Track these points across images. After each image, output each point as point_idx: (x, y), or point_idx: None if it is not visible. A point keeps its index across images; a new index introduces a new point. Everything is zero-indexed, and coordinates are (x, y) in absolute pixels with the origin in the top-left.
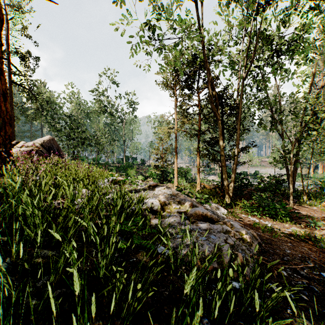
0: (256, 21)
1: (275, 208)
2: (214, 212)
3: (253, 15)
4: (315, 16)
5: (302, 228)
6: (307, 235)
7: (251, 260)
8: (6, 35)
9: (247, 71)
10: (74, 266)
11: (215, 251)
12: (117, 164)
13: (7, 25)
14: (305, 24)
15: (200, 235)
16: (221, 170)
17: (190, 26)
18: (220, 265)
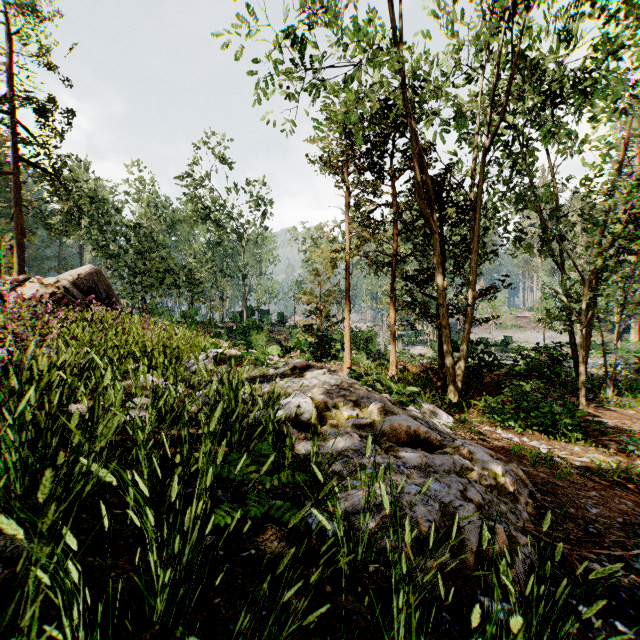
0: (511, 31)
1: (552, 413)
2: (429, 423)
3: (505, 20)
4: (633, 20)
5: (609, 455)
6: (623, 471)
7: (522, 538)
8: (7, 65)
9: (493, 134)
10: (92, 583)
11: (453, 536)
12: (229, 324)
13: (10, 45)
14: (613, 37)
15: (406, 482)
16: (438, 335)
17: (377, 44)
18: (455, 557)
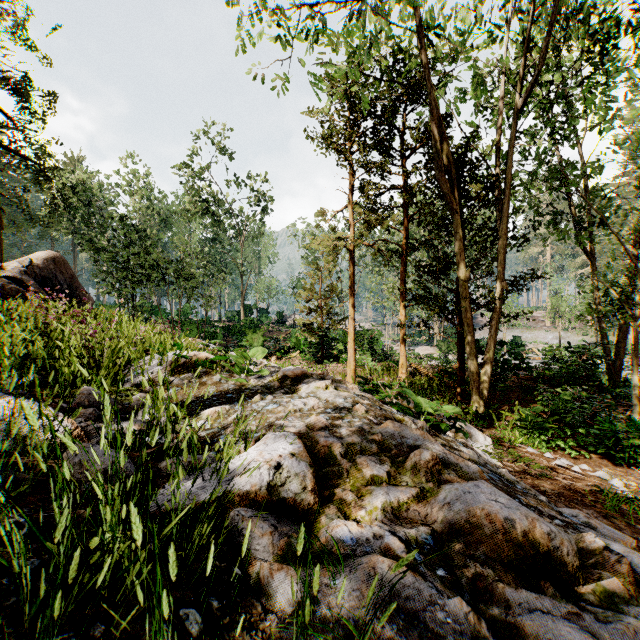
0: None
1: (612, 431)
2: (488, 467)
3: None
4: None
5: None
6: None
7: None
8: None
9: (527, 94)
10: None
11: None
12: (227, 323)
13: None
14: None
15: None
16: (457, 333)
17: None
18: None
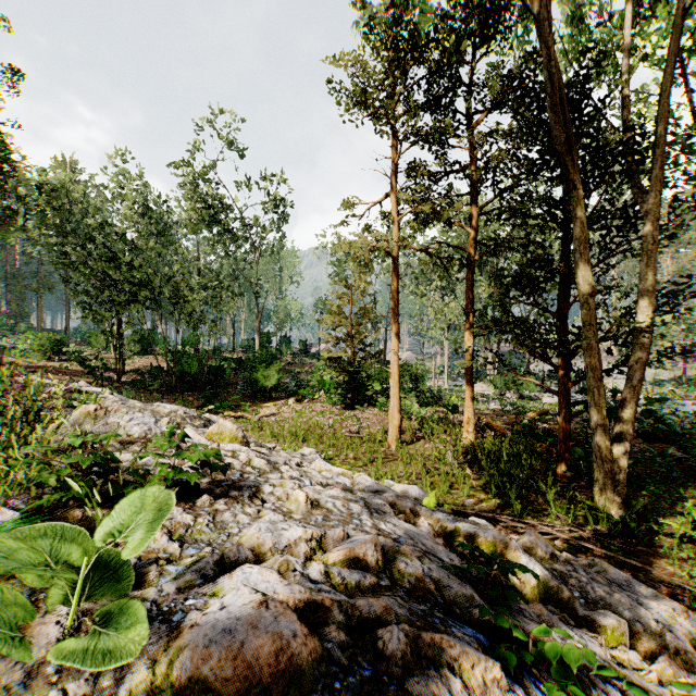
0: None
1: None
2: None
3: None
4: None
5: None
6: None
7: None
8: None
9: None
10: None
11: None
12: (240, 354)
13: None
14: None
15: None
16: (559, 379)
17: None
18: None
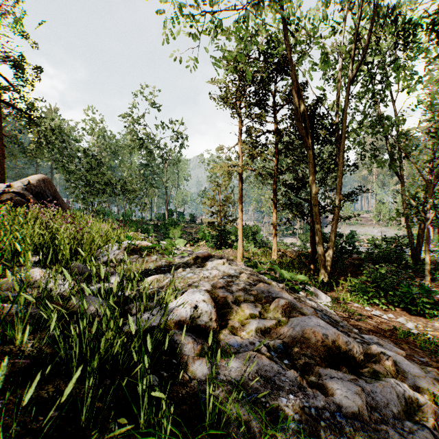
0: None
1: (410, 293)
2: (323, 312)
3: None
4: None
5: None
6: None
7: None
8: None
9: (356, 71)
10: None
11: None
12: (156, 222)
13: None
14: None
15: None
16: (310, 229)
17: None
18: None
